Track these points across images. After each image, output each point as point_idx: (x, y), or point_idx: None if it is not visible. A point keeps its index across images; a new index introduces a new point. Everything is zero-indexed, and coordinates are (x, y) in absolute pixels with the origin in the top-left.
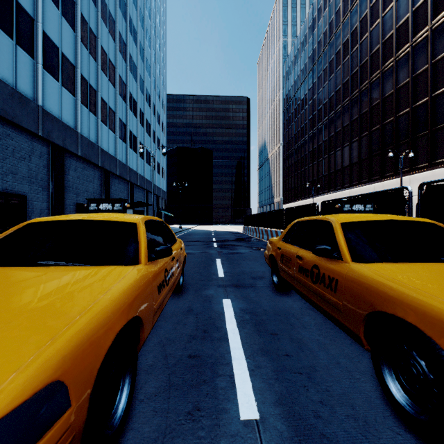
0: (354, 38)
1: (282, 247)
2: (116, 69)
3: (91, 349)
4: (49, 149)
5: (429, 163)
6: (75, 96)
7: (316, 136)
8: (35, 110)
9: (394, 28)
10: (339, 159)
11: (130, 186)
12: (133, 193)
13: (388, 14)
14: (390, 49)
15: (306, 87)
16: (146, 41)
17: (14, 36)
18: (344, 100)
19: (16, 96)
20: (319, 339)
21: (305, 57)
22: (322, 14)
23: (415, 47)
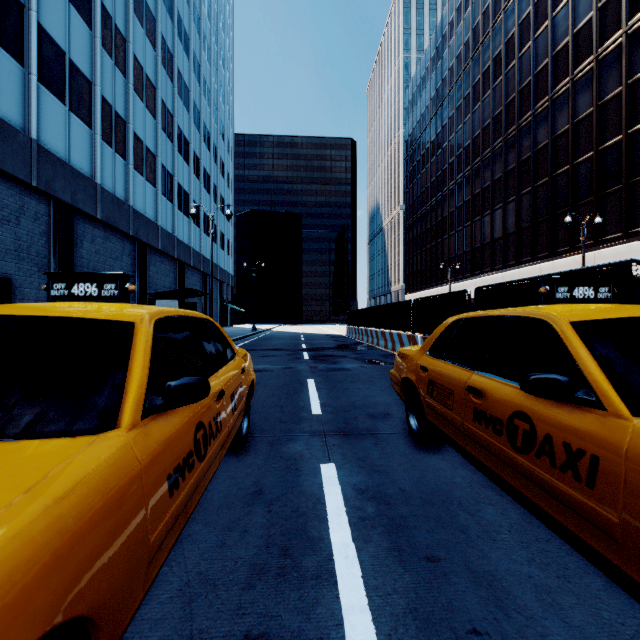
0: (511, 50)
1: (431, 366)
2: (157, 91)
3: None
4: (50, 208)
5: (623, 232)
6: (91, 127)
7: (453, 194)
8: (25, 146)
9: (570, 34)
10: (488, 228)
11: (178, 267)
12: (183, 277)
13: (561, 13)
14: (564, 65)
15: (438, 122)
16: (204, 52)
17: None
18: (495, 141)
19: None
20: (533, 575)
21: (437, 80)
22: (463, 15)
23: (602, 61)
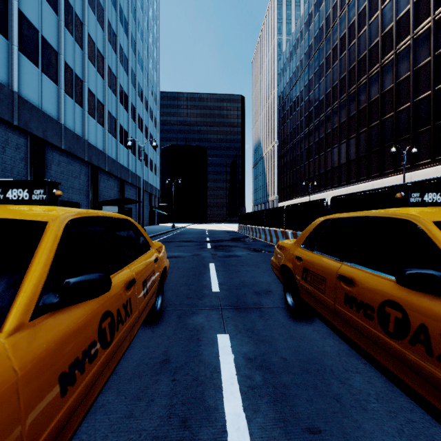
0: (352, 32)
1: (305, 257)
2: (105, 60)
3: None
4: (27, 141)
5: (431, 159)
6: (58, 84)
7: (311, 133)
8: (9, 97)
9: (394, 20)
10: (336, 157)
11: (120, 183)
12: (124, 190)
13: (387, 6)
14: (389, 42)
15: (301, 83)
16: (138, 33)
17: None
18: (341, 96)
19: None
20: None
21: (301, 54)
22: (319, 9)
23: (416, 39)
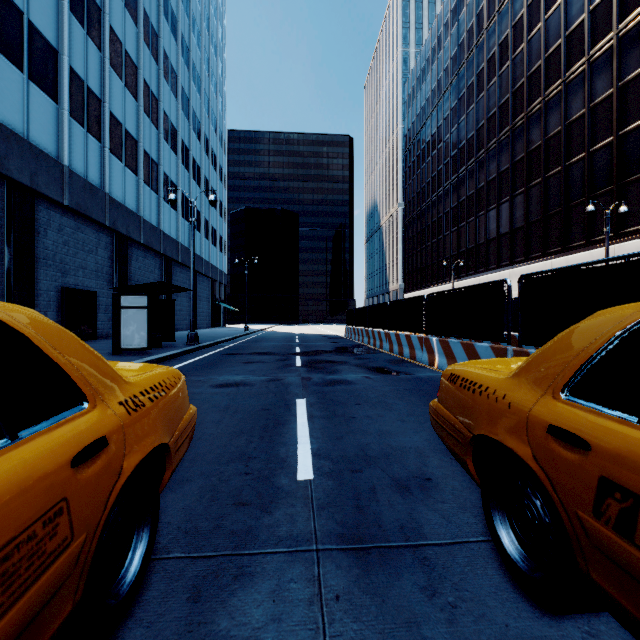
0: (518, 33)
1: (607, 441)
2: (139, 71)
3: None
4: (3, 190)
5: None
6: (57, 102)
7: (455, 189)
8: None
9: (586, 11)
10: (493, 223)
11: (164, 263)
12: (170, 273)
13: None
14: (579, 45)
15: (439, 114)
16: (194, 37)
17: None
18: (501, 131)
19: None
20: None
21: (438, 70)
22: (466, 1)
23: (623, 38)
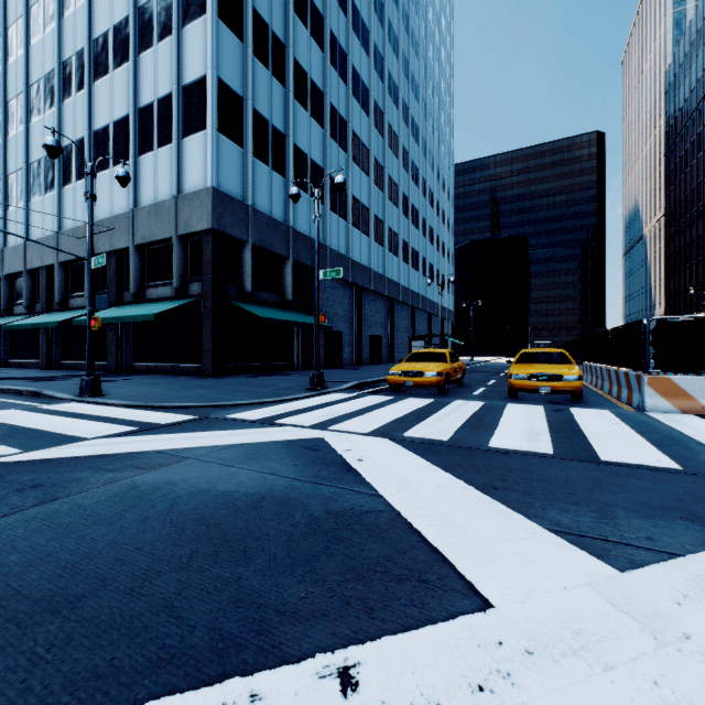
0: None
1: None
2: (399, 188)
3: (444, 371)
4: (353, 290)
5: None
6: (369, 236)
7: None
8: (347, 263)
9: None
10: None
11: (411, 312)
12: (415, 319)
13: None
14: None
15: None
16: (429, 129)
17: (338, 211)
18: None
19: (339, 257)
20: None
21: (704, 58)
22: None
23: None
